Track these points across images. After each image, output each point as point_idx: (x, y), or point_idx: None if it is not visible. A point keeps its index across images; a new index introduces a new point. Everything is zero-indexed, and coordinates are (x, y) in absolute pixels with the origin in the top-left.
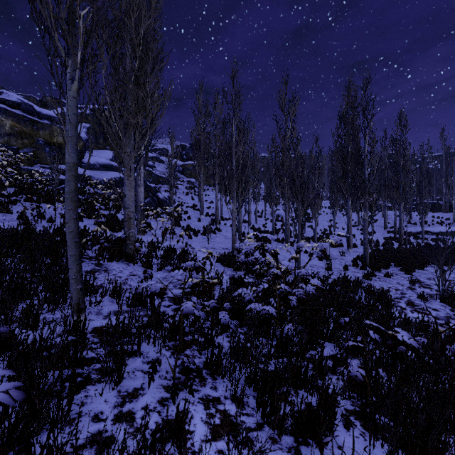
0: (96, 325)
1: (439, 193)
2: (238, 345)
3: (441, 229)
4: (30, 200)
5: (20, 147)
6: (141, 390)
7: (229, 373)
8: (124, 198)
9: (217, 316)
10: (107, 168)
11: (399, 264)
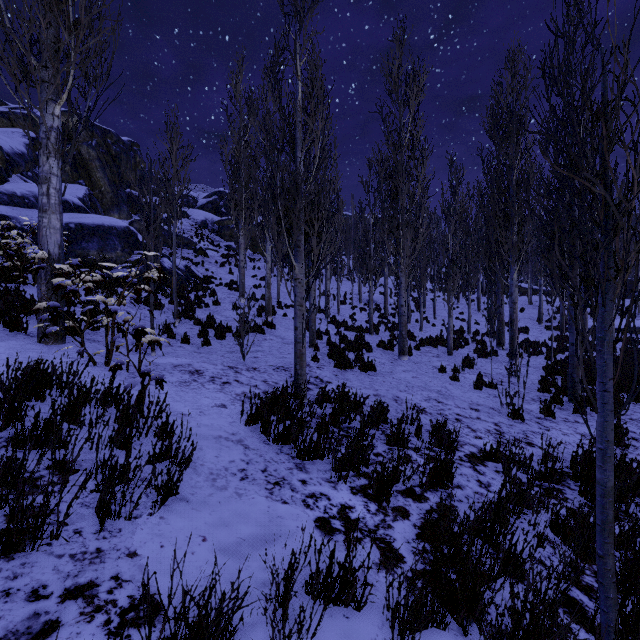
0: None
1: None
2: None
3: None
4: None
5: None
6: None
7: None
8: None
9: None
10: None
11: (637, 395)
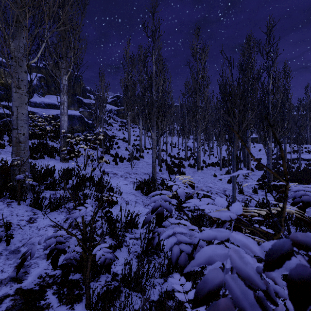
0: None
1: None
2: None
3: (310, 157)
4: None
5: None
6: None
7: None
8: (11, 116)
9: None
10: (51, 106)
11: None
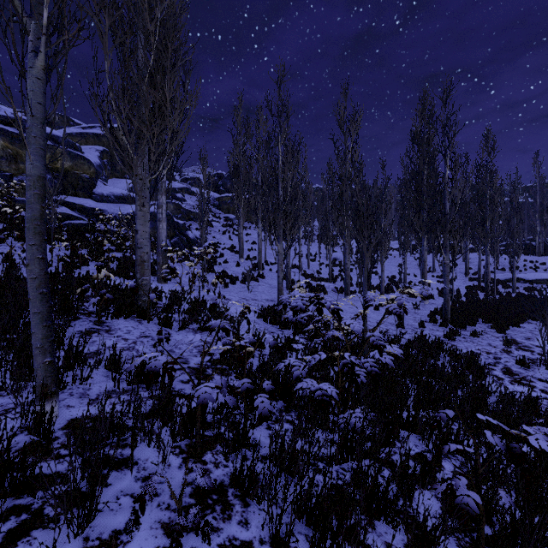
0: (75, 415)
1: (530, 231)
2: (282, 450)
3: (535, 276)
4: (22, 238)
5: (14, 173)
6: (123, 534)
7: (268, 502)
8: (135, 235)
9: (252, 403)
10: (124, 200)
11: (488, 319)
